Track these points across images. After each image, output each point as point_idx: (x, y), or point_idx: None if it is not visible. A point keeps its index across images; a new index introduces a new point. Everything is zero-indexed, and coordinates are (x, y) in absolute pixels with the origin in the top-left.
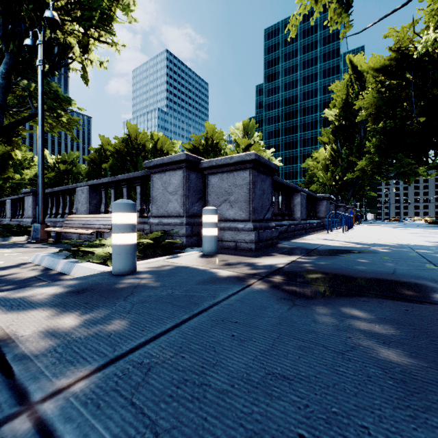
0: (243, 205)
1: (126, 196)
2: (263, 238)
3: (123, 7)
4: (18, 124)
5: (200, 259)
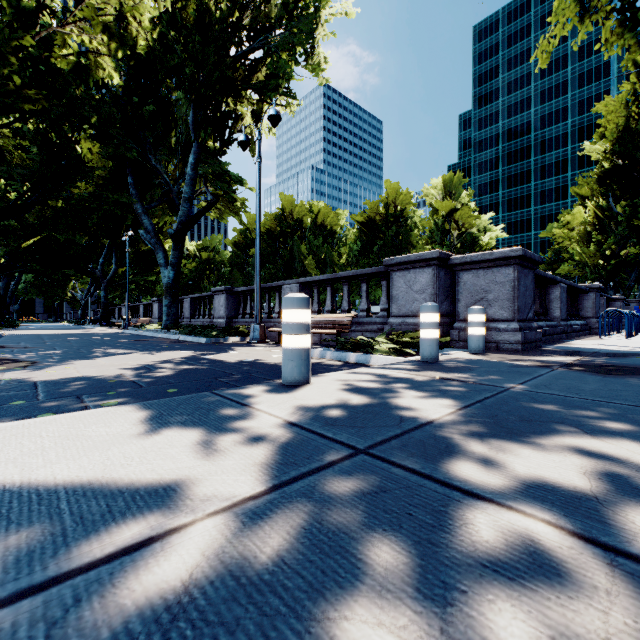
0: (505, 304)
1: (347, 294)
2: (528, 339)
3: (313, 68)
4: (200, 216)
5: (477, 356)
